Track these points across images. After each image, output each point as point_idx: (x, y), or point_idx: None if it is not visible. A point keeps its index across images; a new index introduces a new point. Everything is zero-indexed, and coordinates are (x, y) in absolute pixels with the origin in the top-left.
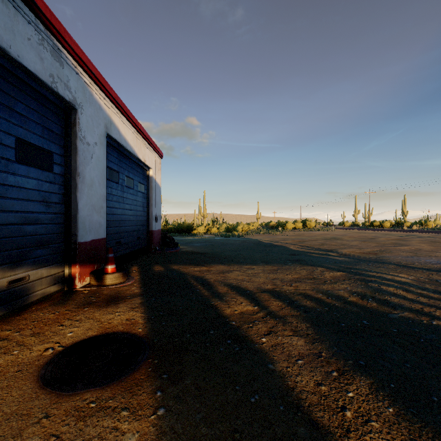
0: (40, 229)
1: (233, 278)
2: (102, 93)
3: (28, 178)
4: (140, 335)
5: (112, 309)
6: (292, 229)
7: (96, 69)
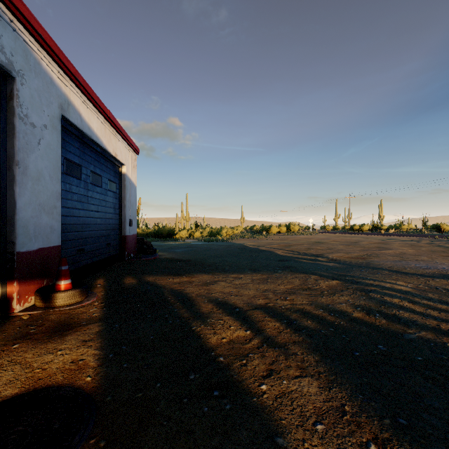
0: None
1: (219, 291)
2: (55, 64)
3: None
4: (86, 390)
5: (54, 345)
6: (276, 233)
7: (45, 31)
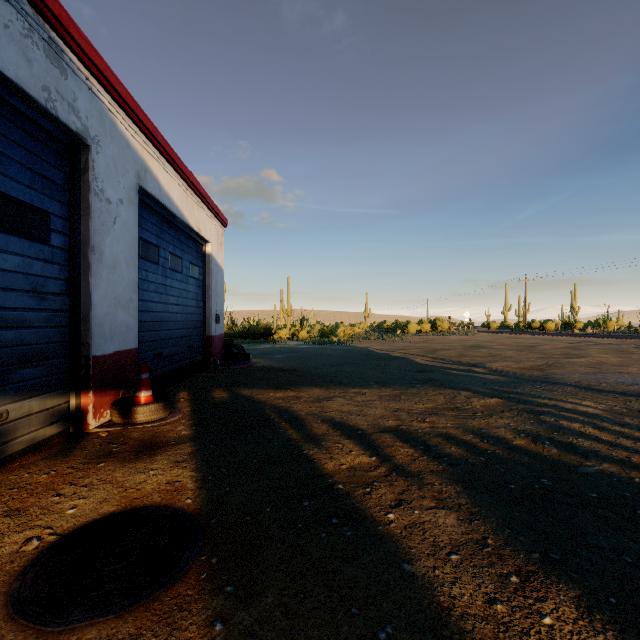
0: (28, 335)
1: (336, 410)
2: (131, 123)
3: (6, 254)
4: (188, 511)
5: (144, 465)
6: (416, 332)
7: (122, 84)
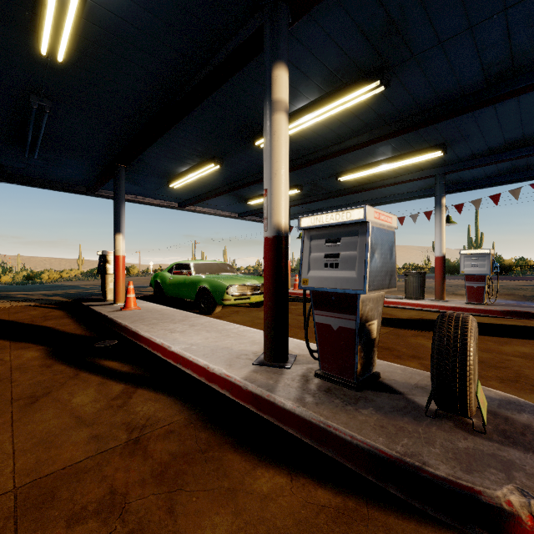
0: None
1: (21, 293)
2: None
3: None
4: None
5: None
6: None
7: None
